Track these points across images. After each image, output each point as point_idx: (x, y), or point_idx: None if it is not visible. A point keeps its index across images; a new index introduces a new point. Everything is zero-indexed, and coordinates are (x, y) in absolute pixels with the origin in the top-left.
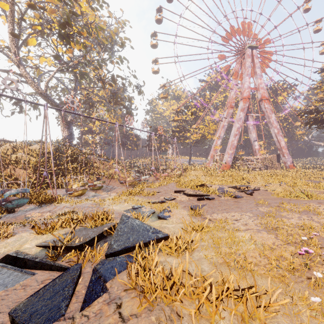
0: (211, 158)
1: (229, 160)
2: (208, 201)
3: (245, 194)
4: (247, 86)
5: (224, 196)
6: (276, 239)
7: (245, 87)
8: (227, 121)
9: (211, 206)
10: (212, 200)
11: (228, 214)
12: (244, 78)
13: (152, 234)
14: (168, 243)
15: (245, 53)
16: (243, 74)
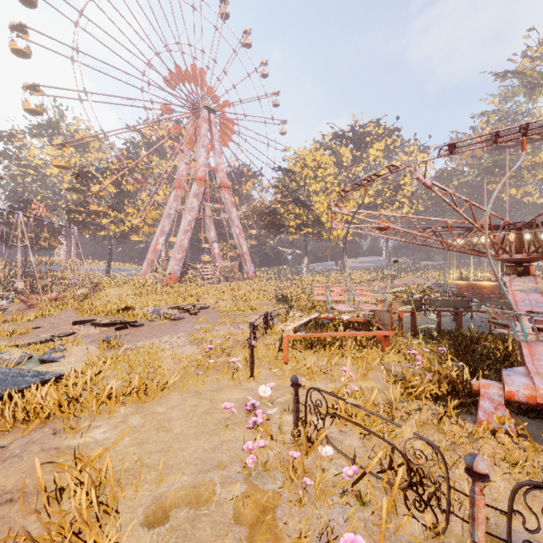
0: (148, 266)
1: (176, 269)
2: (134, 329)
3: (189, 315)
4: (203, 163)
5: (158, 320)
6: (197, 349)
7: (200, 164)
8: (175, 208)
9: (137, 335)
10: (141, 327)
11: (157, 340)
12: (199, 150)
13: (33, 378)
14: (62, 381)
15: (201, 113)
16: (198, 143)
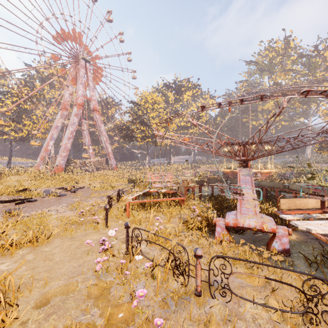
0: (41, 160)
1: (62, 162)
2: (29, 203)
3: (70, 192)
4: (81, 94)
5: (48, 196)
6: (73, 213)
7: (79, 94)
8: (61, 122)
9: (32, 207)
10: (35, 202)
11: (47, 209)
12: (79, 86)
13: None
14: None
15: (80, 62)
16: (78, 81)
